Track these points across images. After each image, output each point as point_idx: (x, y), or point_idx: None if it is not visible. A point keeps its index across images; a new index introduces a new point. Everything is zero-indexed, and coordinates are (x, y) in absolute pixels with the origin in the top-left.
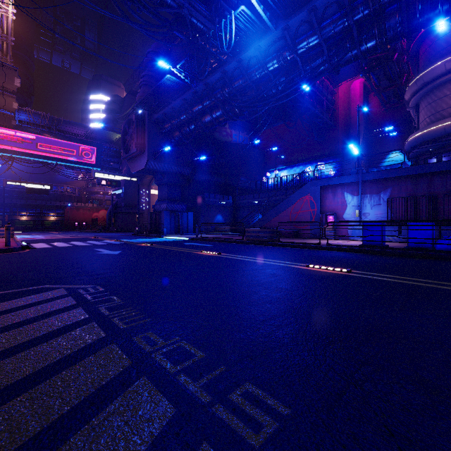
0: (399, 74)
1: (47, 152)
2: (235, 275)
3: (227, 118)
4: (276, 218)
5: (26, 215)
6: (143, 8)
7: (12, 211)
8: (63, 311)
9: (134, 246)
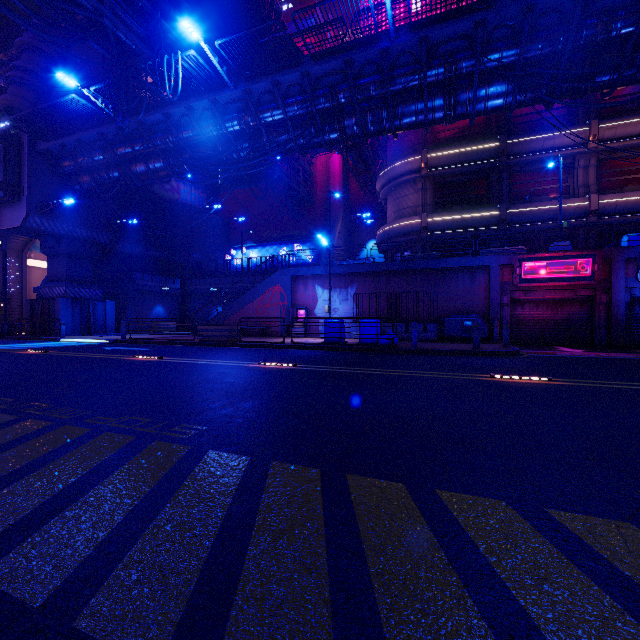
0: (373, 160)
1: None
2: (180, 376)
3: (173, 174)
4: (241, 312)
5: None
6: None
7: None
8: None
9: (12, 354)
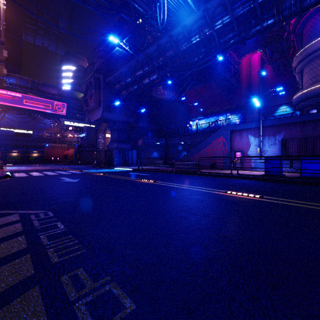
0: (287, 48)
1: (30, 106)
2: (168, 200)
3: (161, 80)
4: (197, 154)
5: (16, 152)
6: None
7: (6, 149)
8: (5, 239)
9: (90, 175)
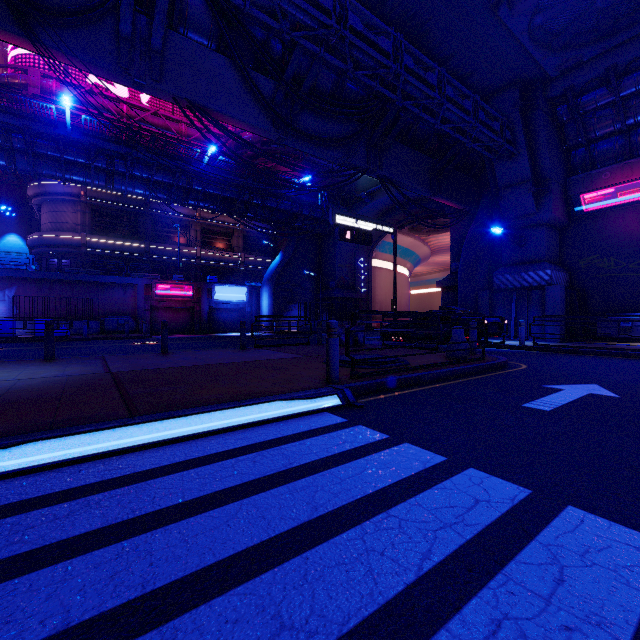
0: None
1: None
2: None
3: None
4: None
5: None
6: None
7: None
8: None
9: None
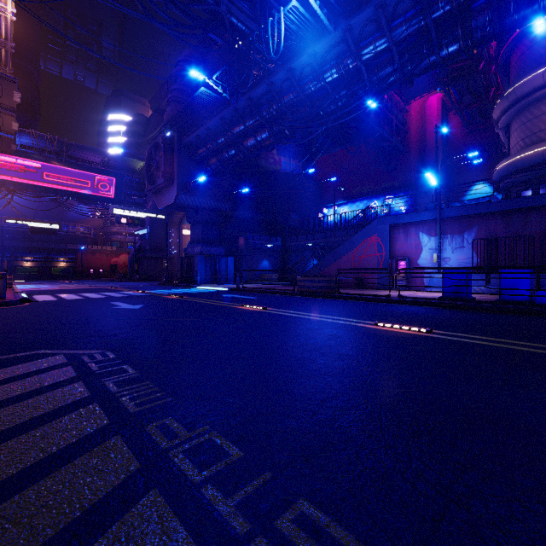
0: (485, 87)
1: (55, 184)
2: (285, 336)
3: (275, 141)
4: (335, 264)
5: (30, 260)
6: (171, 3)
7: (13, 255)
8: (58, 386)
9: (159, 298)
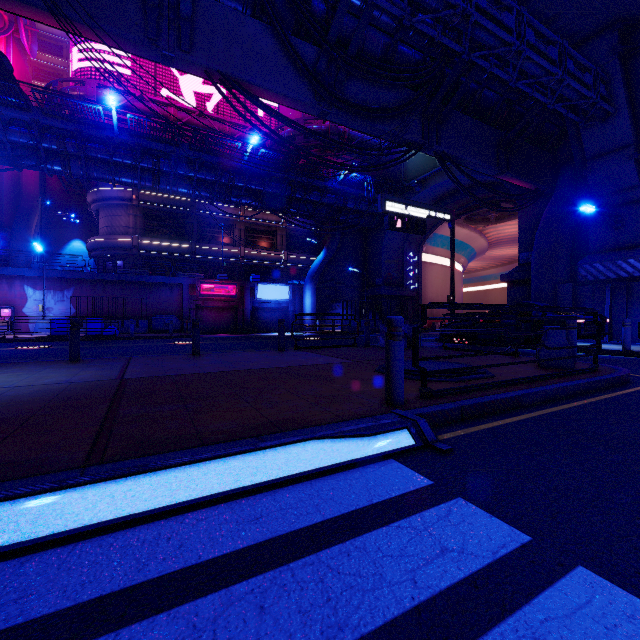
0: None
1: None
2: None
3: None
4: None
5: None
6: None
7: None
8: None
9: None
